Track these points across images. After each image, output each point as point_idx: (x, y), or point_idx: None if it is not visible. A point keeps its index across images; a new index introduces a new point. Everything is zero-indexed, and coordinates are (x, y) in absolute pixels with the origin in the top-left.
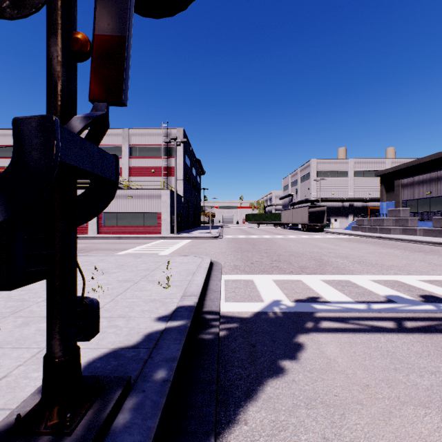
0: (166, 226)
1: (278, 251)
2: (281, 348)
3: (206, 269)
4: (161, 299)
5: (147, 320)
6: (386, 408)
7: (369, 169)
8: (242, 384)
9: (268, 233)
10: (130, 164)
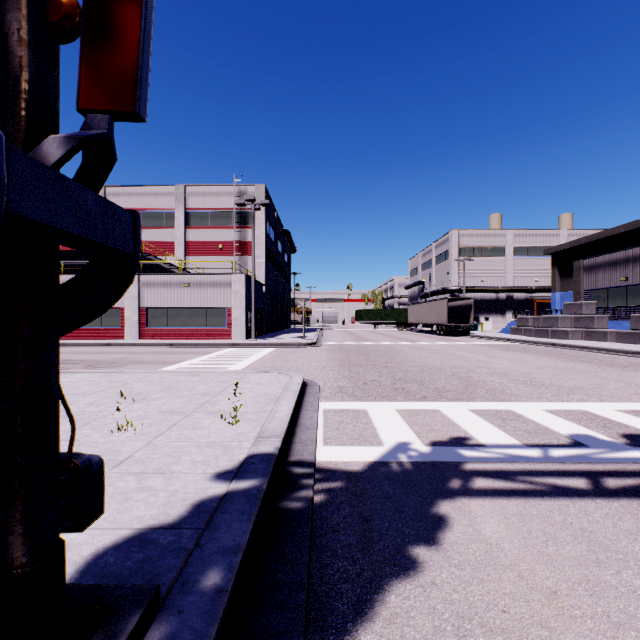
0: (239, 327)
1: (404, 365)
2: (411, 524)
3: (295, 394)
4: (224, 442)
5: (199, 477)
6: (590, 636)
7: (536, 245)
8: (349, 589)
9: (388, 338)
10: (186, 236)
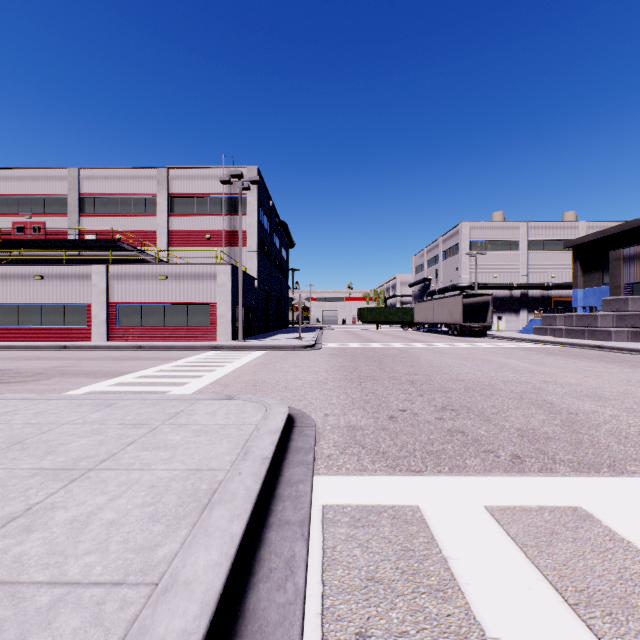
0: (224, 327)
1: (436, 379)
2: None
3: (259, 472)
4: None
5: None
6: None
7: (553, 238)
8: None
9: (397, 339)
10: (170, 225)
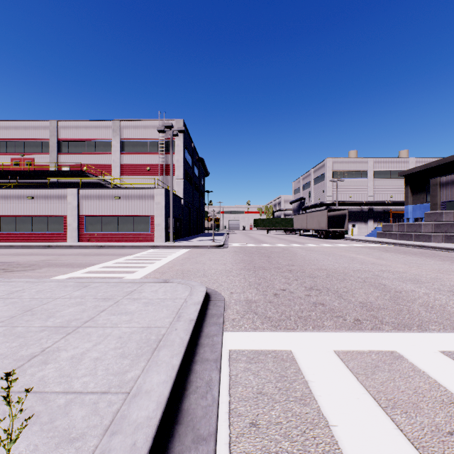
0: (160, 232)
1: (307, 269)
2: None
3: (188, 329)
4: None
5: None
6: None
7: (391, 169)
8: None
9: (281, 241)
10: (121, 160)
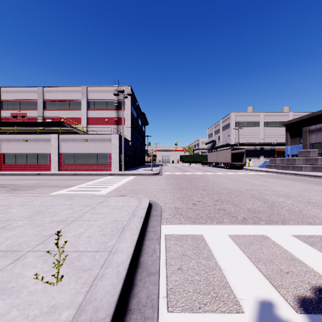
0: (115, 164)
1: (215, 188)
2: None
3: (140, 221)
4: None
5: None
6: None
7: (276, 120)
8: None
9: (199, 170)
10: (88, 114)
